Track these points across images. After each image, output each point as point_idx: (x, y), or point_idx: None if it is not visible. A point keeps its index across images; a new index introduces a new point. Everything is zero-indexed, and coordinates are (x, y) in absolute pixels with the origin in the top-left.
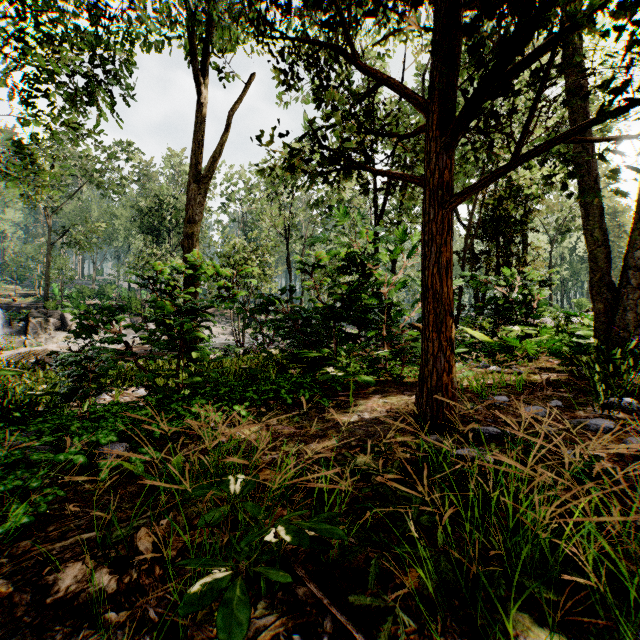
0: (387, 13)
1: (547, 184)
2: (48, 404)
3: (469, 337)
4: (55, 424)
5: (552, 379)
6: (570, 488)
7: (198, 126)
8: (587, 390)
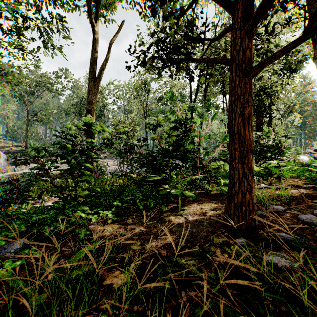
0: None
1: None
2: None
3: None
4: None
5: (304, 193)
6: None
7: (94, 51)
8: None
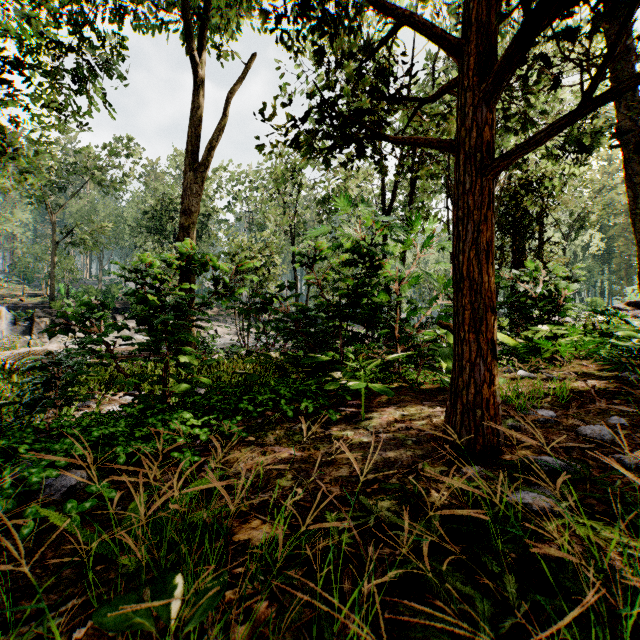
0: None
1: (614, 145)
2: (15, 414)
3: None
4: (3, 444)
5: (597, 387)
6: None
7: (195, 110)
8: None
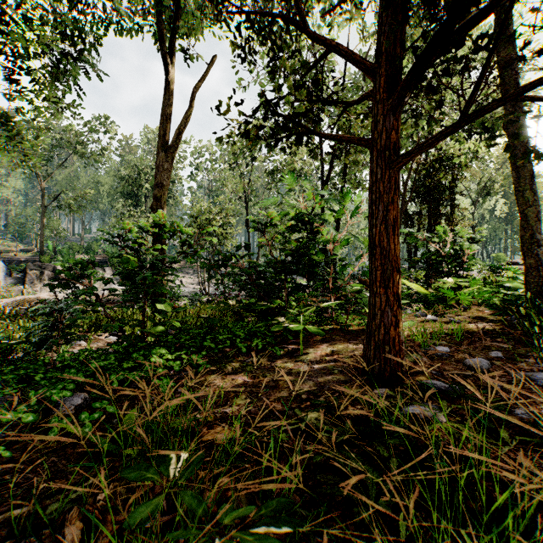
0: (332, 4)
1: (490, 145)
2: (24, 351)
3: (405, 287)
4: (21, 374)
5: (487, 329)
6: (536, 459)
7: (165, 101)
8: (522, 340)
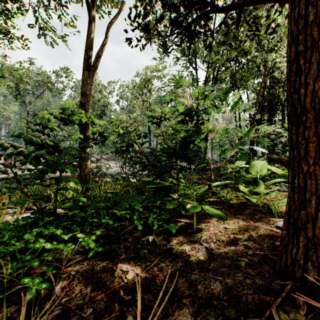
0: None
1: None
2: None
3: None
4: None
5: None
6: None
7: (89, 35)
8: None
